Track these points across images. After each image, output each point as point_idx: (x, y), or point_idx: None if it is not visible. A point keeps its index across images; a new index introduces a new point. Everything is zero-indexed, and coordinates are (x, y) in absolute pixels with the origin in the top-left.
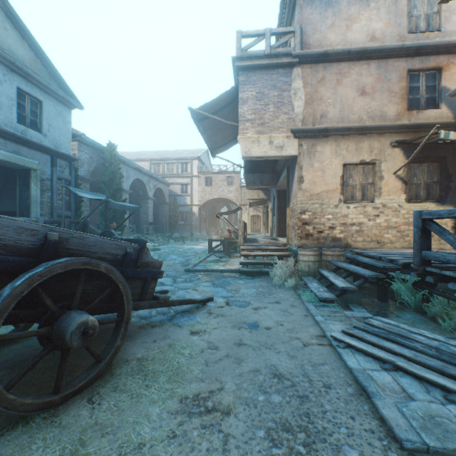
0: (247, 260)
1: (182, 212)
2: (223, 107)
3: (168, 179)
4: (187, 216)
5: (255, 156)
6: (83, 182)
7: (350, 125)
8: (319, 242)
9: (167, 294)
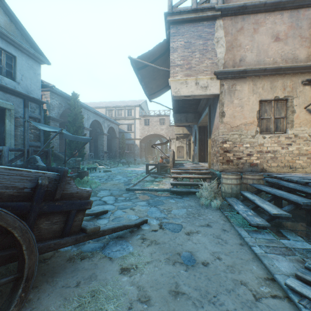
0: (177, 181)
1: (128, 144)
2: (157, 57)
3: (118, 121)
4: (131, 147)
5: (183, 95)
6: (54, 121)
7: (266, 66)
8: (238, 167)
9: (107, 214)
